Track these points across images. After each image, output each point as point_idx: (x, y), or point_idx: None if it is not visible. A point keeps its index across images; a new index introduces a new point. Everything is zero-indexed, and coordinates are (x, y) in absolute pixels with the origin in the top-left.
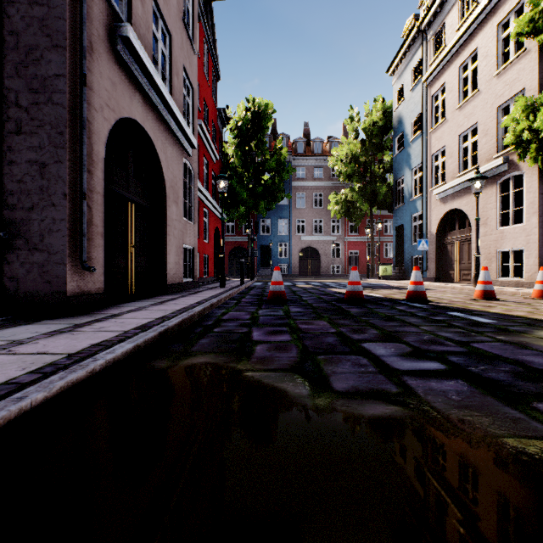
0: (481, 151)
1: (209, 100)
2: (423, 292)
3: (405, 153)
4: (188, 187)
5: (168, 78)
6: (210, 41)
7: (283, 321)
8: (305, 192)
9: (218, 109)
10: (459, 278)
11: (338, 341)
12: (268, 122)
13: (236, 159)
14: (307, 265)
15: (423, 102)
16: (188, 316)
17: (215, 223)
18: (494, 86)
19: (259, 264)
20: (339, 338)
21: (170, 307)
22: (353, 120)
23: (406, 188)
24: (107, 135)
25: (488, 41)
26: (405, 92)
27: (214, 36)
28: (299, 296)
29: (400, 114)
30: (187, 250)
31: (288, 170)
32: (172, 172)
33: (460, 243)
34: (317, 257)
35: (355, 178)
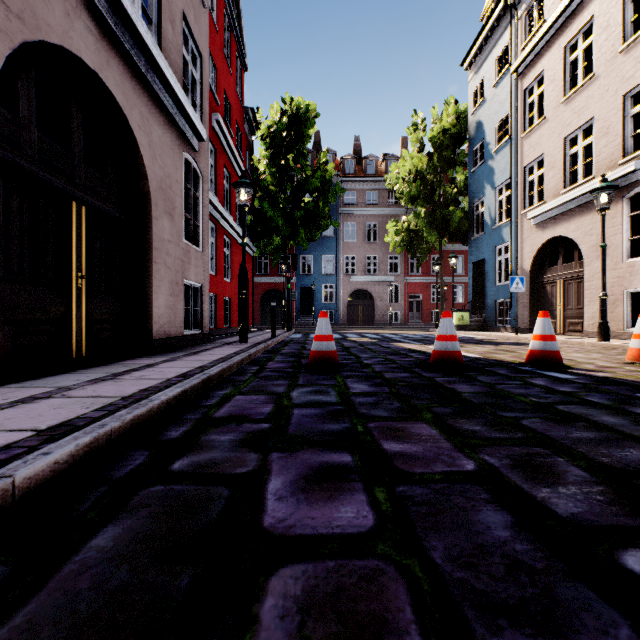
0: (599, 156)
1: (231, 93)
2: (557, 352)
3: (487, 167)
4: (195, 198)
5: (156, 23)
6: (233, 15)
7: (341, 426)
8: (356, 221)
9: (245, 109)
10: (564, 329)
11: (528, 536)
12: (310, 129)
13: (269, 176)
14: (358, 312)
15: (512, 99)
16: (125, 420)
17: (240, 257)
18: (619, 66)
19: (298, 310)
20: (518, 516)
21: (119, 388)
22: (417, 128)
23: (488, 213)
24: (1, 58)
25: (609, 5)
26: (485, 90)
27: (238, 10)
28: (357, 357)
29: (478, 119)
30: (192, 289)
31: (335, 190)
32: (163, 168)
33: (565, 281)
34: (371, 302)
35: (419, 202)
